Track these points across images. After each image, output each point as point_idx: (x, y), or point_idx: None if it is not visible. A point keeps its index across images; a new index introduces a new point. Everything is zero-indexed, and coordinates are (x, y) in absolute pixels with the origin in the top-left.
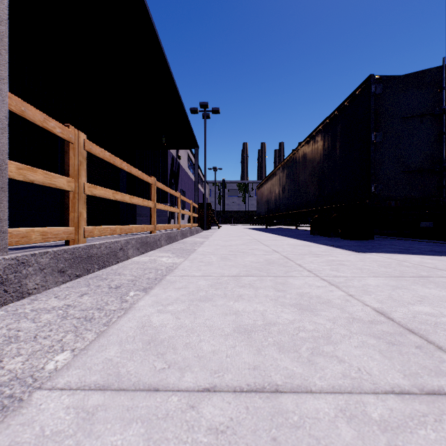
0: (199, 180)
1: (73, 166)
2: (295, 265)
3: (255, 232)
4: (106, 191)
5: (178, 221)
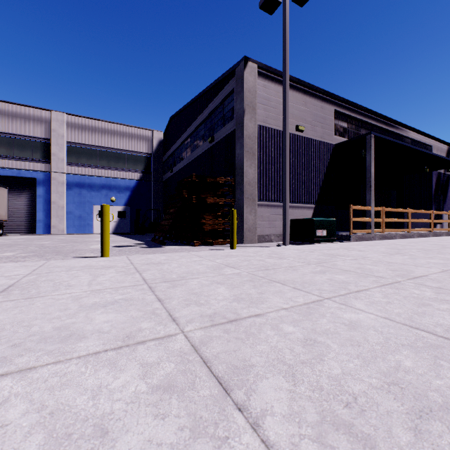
0: None
1: (381, 216)
2: (444, 240)
3: None
4: (389, 219)
5: (430, 227)
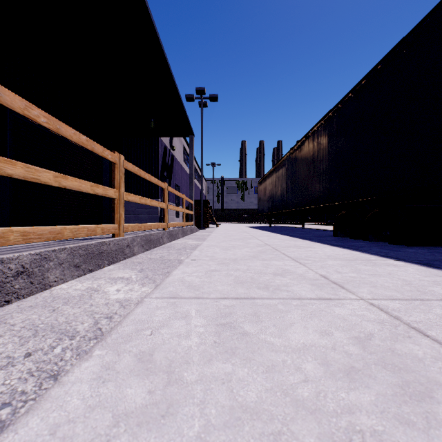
0: (197, 176)
1: None
2: None
3: (260, 232)
4: None
5: (165, 219)
